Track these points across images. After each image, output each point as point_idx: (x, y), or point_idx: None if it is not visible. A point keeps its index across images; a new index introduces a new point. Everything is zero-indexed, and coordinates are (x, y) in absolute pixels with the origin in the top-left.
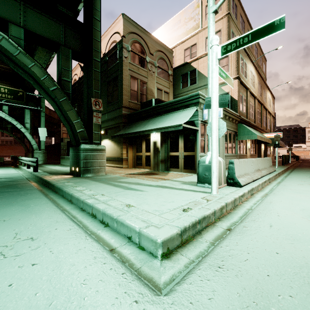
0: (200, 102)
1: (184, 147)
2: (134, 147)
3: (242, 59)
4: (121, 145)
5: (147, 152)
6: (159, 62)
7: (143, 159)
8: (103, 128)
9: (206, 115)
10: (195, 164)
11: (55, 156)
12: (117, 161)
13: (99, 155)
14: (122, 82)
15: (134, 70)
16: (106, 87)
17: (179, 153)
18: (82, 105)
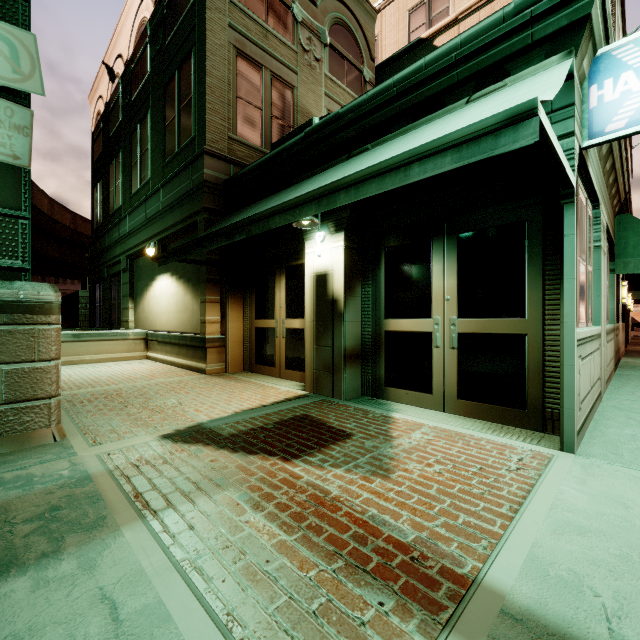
0: (591, 25)
1: (460, 295)
2: (250, 301)
3: (617, 3)
4: (201, 292)
5: (294, 318)
6: (334, 32)
7: (279, 341)
8: (155, 239)
9: (610, 111)
10: (529, 383)
11: (71, 324)
12: (191, 346)
13: (1, 336)
14: (205, 65)
15: (250, 36)
16: (163, 103)
17: (436, 324)
18: (110, 180)
